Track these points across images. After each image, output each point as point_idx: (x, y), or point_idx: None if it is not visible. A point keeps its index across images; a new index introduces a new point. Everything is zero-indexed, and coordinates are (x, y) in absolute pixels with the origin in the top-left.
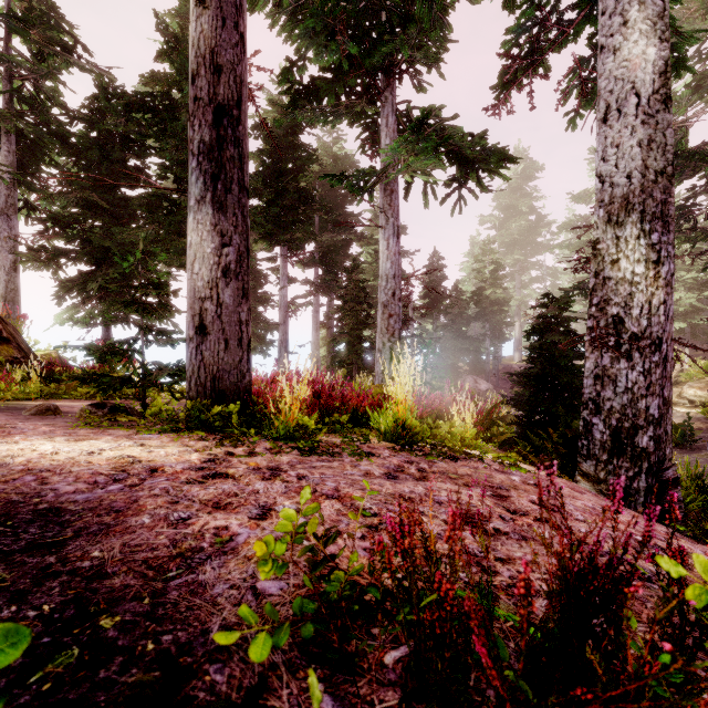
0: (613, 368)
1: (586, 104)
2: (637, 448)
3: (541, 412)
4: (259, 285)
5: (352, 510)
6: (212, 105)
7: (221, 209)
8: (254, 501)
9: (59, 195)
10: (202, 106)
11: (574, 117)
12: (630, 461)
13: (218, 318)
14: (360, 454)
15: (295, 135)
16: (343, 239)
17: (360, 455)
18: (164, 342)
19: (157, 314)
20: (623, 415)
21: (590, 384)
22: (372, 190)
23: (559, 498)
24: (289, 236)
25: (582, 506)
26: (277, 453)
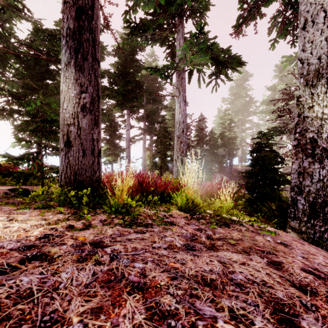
0: (310, 168)
1: (280, 35)
2: (327, 214)
3: (258, 191)
4: (116, 130)
5: (156, 322)
6: (75, 6)
7: (80, 70)
8: (43, 310)
9: (12, 81)
10: (69, 6)
11: (274, 43)
12: (322, 222)
13: (78, 136)
14: (165, 224)
15: (134, 55)
16: (157, 108)
17: (165, 225)
18: (53, 153)
19: (50, 137)
20: (317, 195)
21: (295, 177)
22: (172, 77)
23: (308, 258)
24: (130, 104)
25: (327, 265)
26: (107, 224)
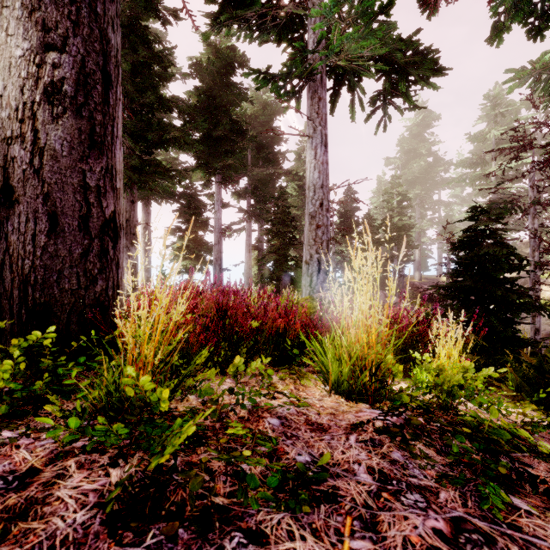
0: None
1: (515, 15)
2: None
3: (472, 326)
4: (199, 213)
5: None
6: None
7: None
8: None
9: None
10: None
11: (500, 31)
12: None
13: (34, 173)
14: (293, 507)
15: (228, 75)
16: (272, 174)
17: (294, 516)
18: None
19: None
20: None
21: None
22: (299, 96)
23: None
24: (222, 163)
25: None
26: None
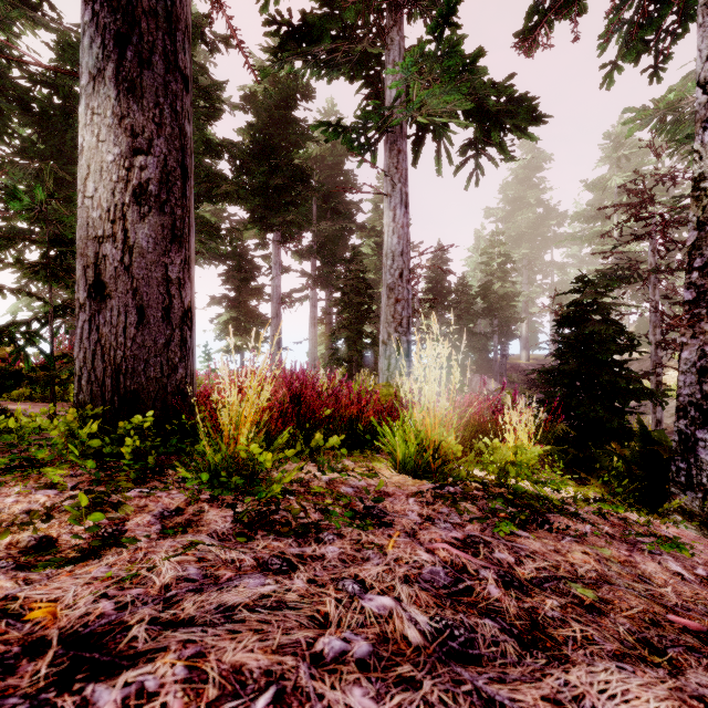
0: None
1: (627, 54)
2: None
3: (576, 416)
4: (252, 278)
5: None
6: None
7: (132, 92)
8: None
9: (12, 164)
10: None
11: (611, 71)
12: None
13: (125, 270)
14: (362, 525)
15: (289, 109)
16: (342, 229)
17: (362, 529)
18: None
19: (71, 282)
20: None
21: (690, 382)
22: (375, 149)
23: None
24: (281, 218)
25: None
26: (177, 531)
